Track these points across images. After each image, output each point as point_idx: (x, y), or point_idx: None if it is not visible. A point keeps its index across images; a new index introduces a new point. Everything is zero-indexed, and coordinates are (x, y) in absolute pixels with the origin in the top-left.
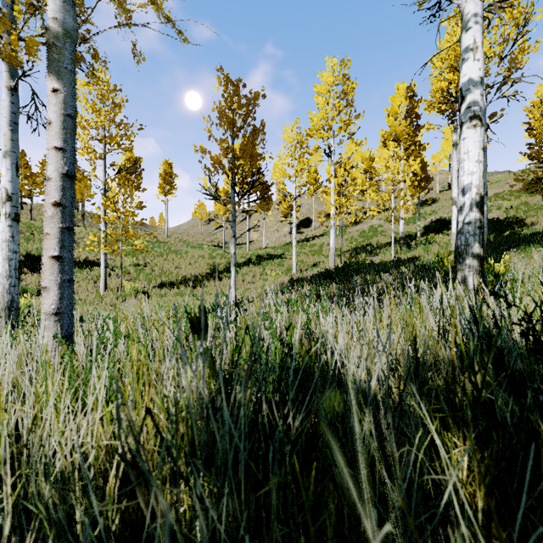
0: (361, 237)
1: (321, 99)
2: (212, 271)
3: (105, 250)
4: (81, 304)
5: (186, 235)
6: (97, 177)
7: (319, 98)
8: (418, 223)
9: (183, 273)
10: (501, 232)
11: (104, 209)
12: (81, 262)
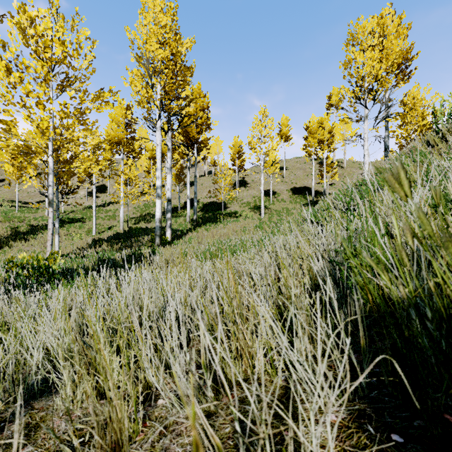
0: (145, 206)
1: (114, 125)
2: (15, 233)
3: None
4: None
5: None
6: None
7: (113, 124)
8: (179, 201)
9: None
10: (216, 211)
11: None
12: None
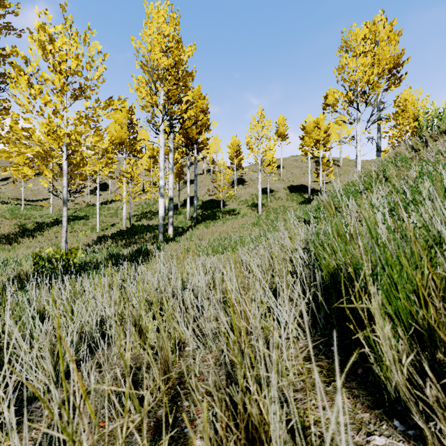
0: (146, 204)
1: (117, 126)
2: (23, 230)
3: None
4: None
5: None
6: None
7: (116, 125)
8: (179, 199)
9: None
10: (214, 208)
11: None
12: None
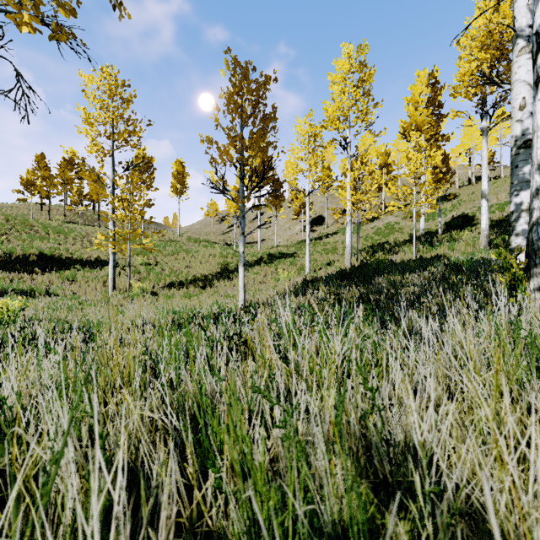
0: (376, 234)
1: (336, 88)
2: (222, 271)
3: (113, 249)
4: (85, 305)
5: (198, 234)
6: (105, 175)
7: (334, 87)
8: (439, 219)
9: (193, 272)
10: None
11: (112, 207)
12: (93, 261)
